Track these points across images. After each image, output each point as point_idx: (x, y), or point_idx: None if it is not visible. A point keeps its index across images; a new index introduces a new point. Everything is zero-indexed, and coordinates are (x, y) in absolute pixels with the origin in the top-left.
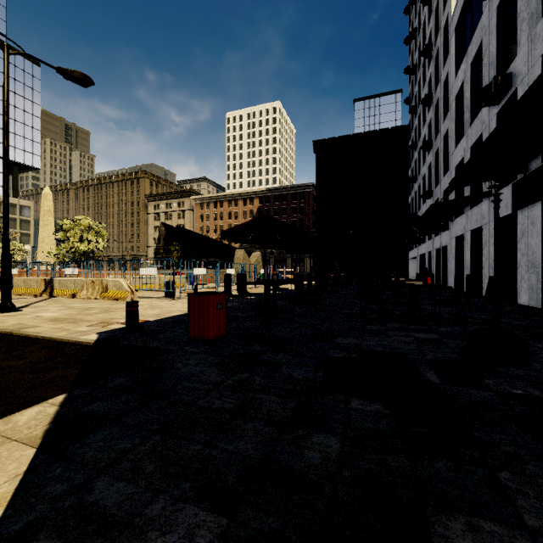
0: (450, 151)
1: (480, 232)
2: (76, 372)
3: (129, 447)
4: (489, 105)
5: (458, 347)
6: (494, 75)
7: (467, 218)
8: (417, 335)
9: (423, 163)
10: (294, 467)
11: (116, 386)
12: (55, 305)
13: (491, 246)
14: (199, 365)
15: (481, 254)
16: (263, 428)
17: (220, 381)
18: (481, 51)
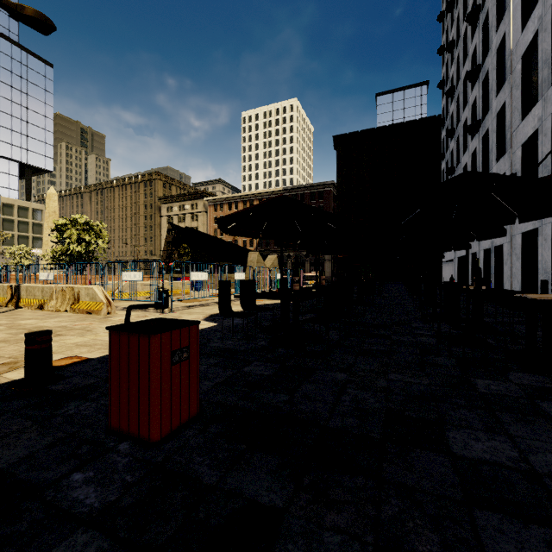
0: (513, 126)
1: None
2: None
3: None
4: None
5: None
6: None
7: None
8: None
9: (464, 151)
10: None
11: None
12: None
13: None
14: None
15: None
16: None
17: None
18: None
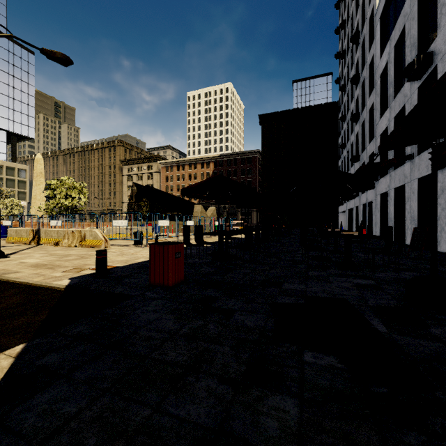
0: (376, 121)
1: (402, 190)
2: (42, 319)
3: (74, 412)
4: (412, 80)
5: (396, 293)
6: (415, 54)
7: (391, 178)
8: (356, 281)
9: (351, 132)
10: (250, 441)
11: (75, 335)
12: (39, 252)
13: (413, 201)
14: (157, 311)
15: (403, 209)
16: (216, 387)
17: (175, 329)
18: (403, 35)
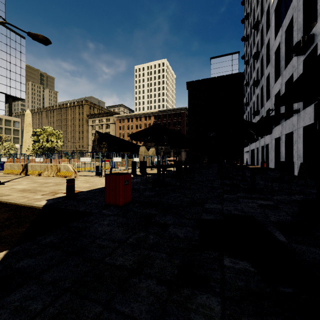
0: (271, 86)
1: (291, 135)
2: (23, 230)
3: (39, 309)
4: (299, 55)
5: (290, 211)
6: (301, 36)
7: (283, 126)
8: (259, 202)
9: (253, 94)
10: None
11: (47, 243)
12: (26, 181)
13: (299, 144)
14: (110, 225)
15: (292, 149)
16: (155, 287)
17: (124, 239)
18: (292, 22)
